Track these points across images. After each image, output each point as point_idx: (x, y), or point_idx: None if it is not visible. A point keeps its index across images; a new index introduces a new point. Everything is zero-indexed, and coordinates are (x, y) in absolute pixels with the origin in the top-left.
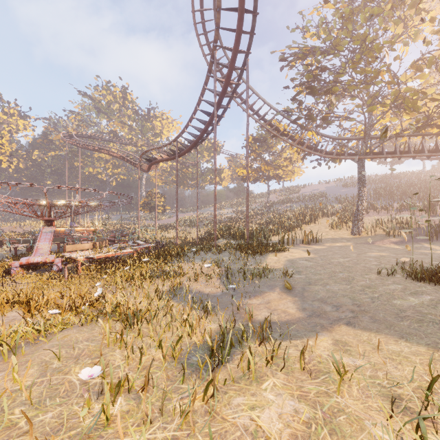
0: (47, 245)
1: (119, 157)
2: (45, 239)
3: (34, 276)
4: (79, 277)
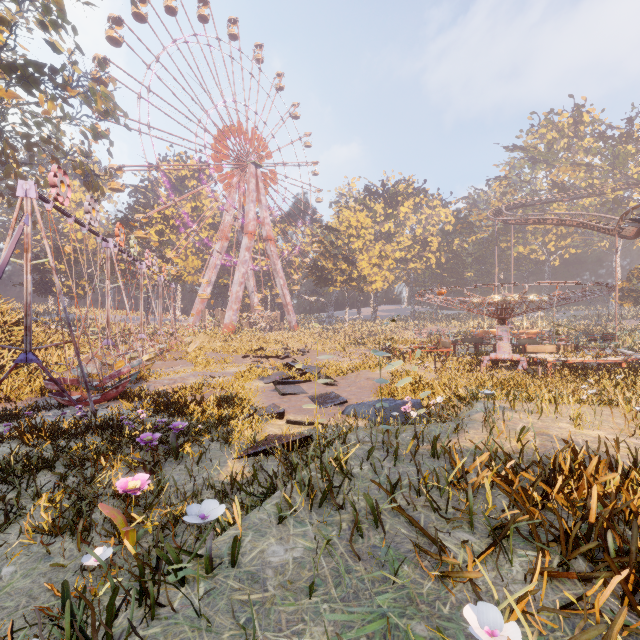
0: (506, 344)
1: (576, 224)
2: (503, 338)
3: (504, 371)
4: (551, 379)
